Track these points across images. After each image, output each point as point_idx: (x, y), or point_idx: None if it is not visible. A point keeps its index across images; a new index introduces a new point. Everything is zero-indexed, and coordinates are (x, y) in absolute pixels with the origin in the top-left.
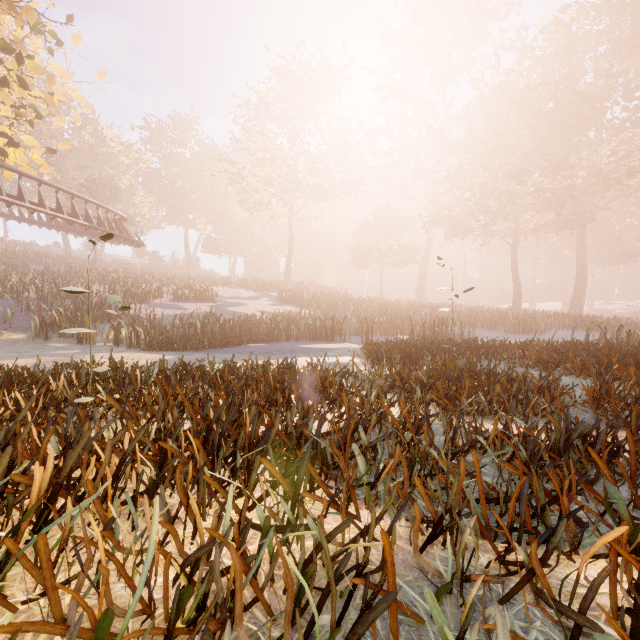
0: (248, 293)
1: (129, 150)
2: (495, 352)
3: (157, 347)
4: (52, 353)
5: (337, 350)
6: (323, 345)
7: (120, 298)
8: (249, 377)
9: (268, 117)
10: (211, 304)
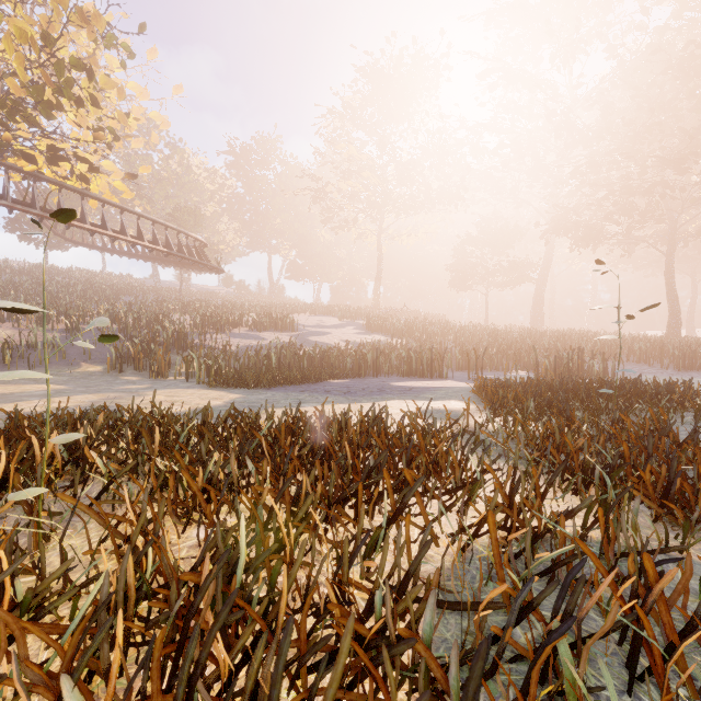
0: (332, 321)
1: (214, 176)
2: (682, 400)
3: (226, 383)
4: (118, 388)
5: (439, 390)
6: (420, 383)
7: (108, 322)
8: (317, 440)
9: (354, 124)
10: (292, 333)
